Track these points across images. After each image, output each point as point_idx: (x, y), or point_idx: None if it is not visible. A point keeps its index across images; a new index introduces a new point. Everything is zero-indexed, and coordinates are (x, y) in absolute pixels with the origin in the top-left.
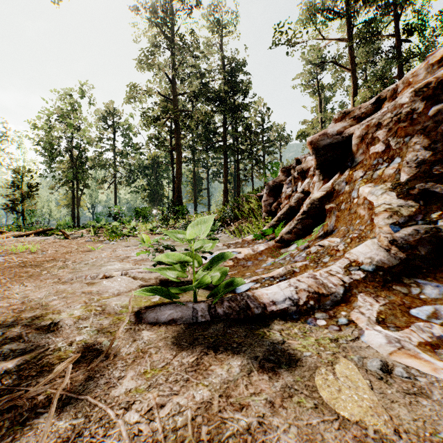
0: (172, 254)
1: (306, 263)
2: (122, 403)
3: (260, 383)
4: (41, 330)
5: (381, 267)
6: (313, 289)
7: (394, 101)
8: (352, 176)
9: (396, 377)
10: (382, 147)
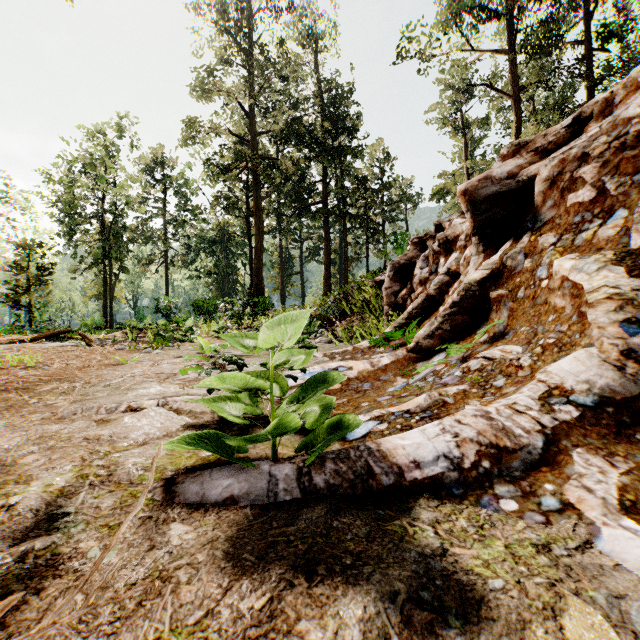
0: (230, 376)
1: (465, 388)
2: None
3: None
4: None
5: (609, 399)
6: (487, 439)
7: (611, 115)
8: (536, 243)
9: None
10: (590, 194)
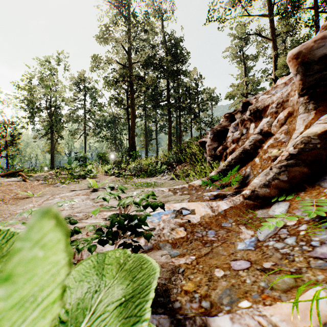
0: None
1: None
2: None
3: None
4: None
5: None
6: None
7: None
8: None
9: None
10: None
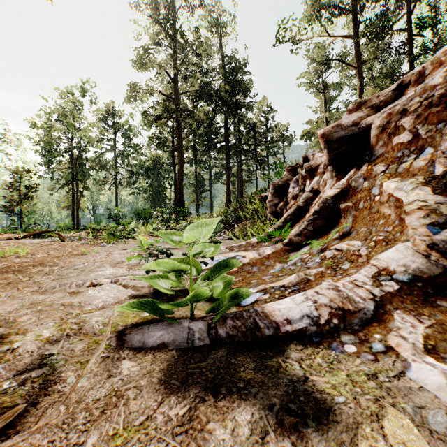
0: (162, 261)
1: (322, 270)
2: None
3: None
4: None
5: (419, 277)
6: (336, 304)
7: (422, 83)
8: (371, 171)
9: None
10: (408, 137)
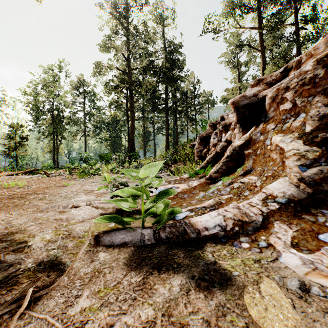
0: (124, 189)
1: (231, 196)
2: (76, 323)
3: (197, 301)
4: (17, 252)
5: (292, 200)
6: (237, 218)
7: (299, 69)
8: (266, 128)
9: (314, 296)
10: (290, 105)
